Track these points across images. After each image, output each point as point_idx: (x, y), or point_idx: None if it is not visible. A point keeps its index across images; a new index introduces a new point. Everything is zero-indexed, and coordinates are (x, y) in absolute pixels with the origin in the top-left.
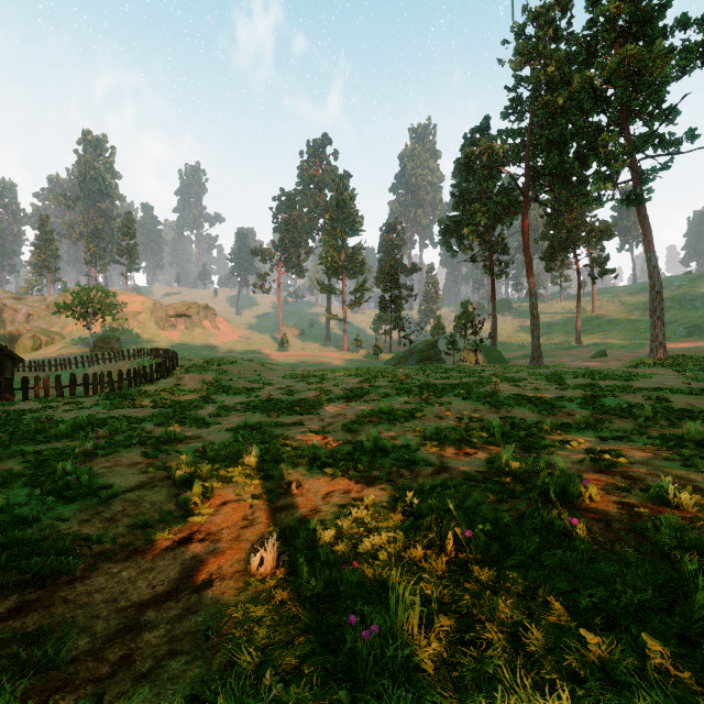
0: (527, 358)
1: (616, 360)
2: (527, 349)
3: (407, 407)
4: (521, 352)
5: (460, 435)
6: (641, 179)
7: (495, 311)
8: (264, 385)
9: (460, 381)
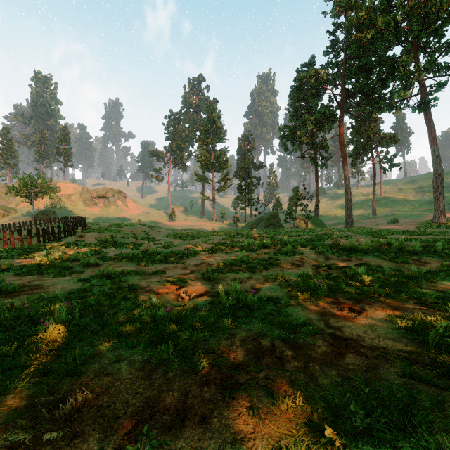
0: (340, 224)
1: (407, 224)
2: (338, 219)
3: (263, 256)
4: (335, 221)
5: (326, 283)
6: (430, 91)
7: (318, 192)
8: (148, 241)
9: (301, 237)
